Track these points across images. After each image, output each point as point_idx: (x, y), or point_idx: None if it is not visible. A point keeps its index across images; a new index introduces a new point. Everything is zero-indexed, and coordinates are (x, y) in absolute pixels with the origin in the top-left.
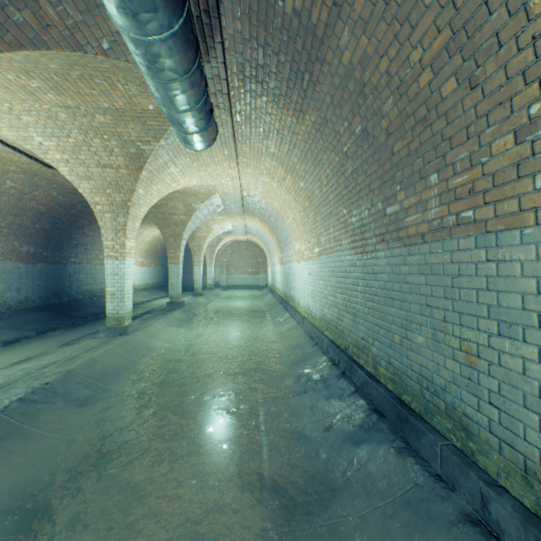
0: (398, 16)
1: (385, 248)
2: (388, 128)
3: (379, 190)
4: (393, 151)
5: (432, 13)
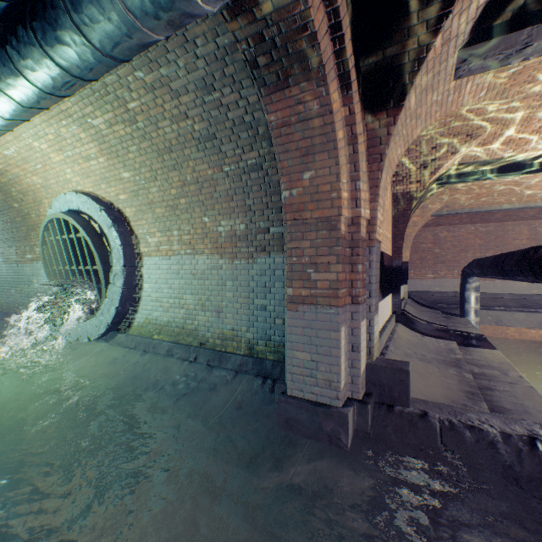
0: (1, 209)
1: (6, 264)
2: (4, 228)
3: (3, 244)
4: (6, 235)
5: (9, 215)
